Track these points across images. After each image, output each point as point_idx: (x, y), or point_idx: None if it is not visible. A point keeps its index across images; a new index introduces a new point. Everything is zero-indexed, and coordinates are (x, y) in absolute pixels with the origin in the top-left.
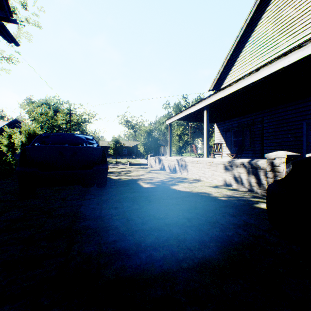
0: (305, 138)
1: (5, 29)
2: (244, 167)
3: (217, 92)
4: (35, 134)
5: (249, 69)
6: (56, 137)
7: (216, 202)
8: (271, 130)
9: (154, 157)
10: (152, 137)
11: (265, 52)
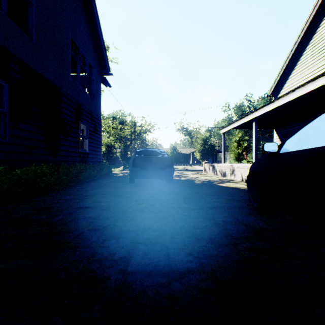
0: None
1: (106, 80)
2: None
3: (262, 107)
4: (111, 145)
5: (310, 73)
6: (145, 151)
7: (240, 191)
8: None
9: (208, 163)
10: (208, 144)
11: None
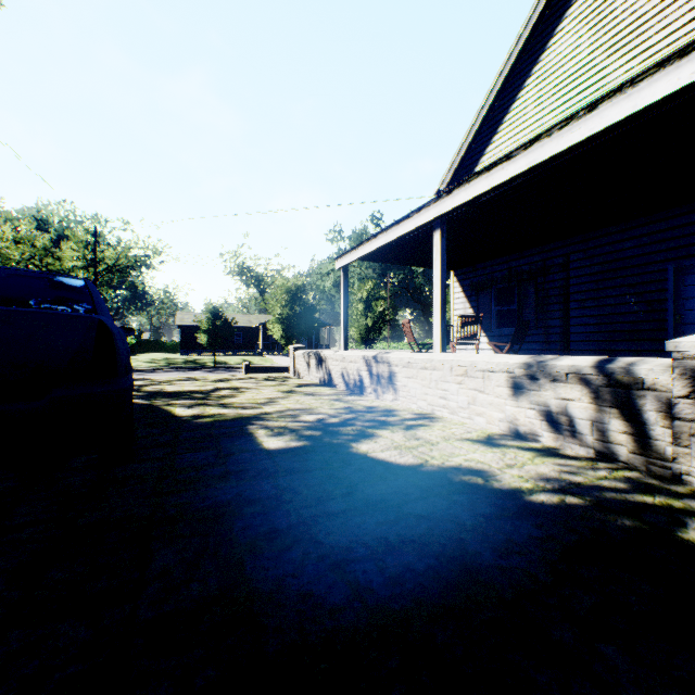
0: (672, 304)
1: None
2: (581, 383)
3: (472, 177)
4: None
5: None
6: None
7: (535, 527)
8: (588, 287)
9: (306, 351)
10: (303, 305)
11: (574, 99)
